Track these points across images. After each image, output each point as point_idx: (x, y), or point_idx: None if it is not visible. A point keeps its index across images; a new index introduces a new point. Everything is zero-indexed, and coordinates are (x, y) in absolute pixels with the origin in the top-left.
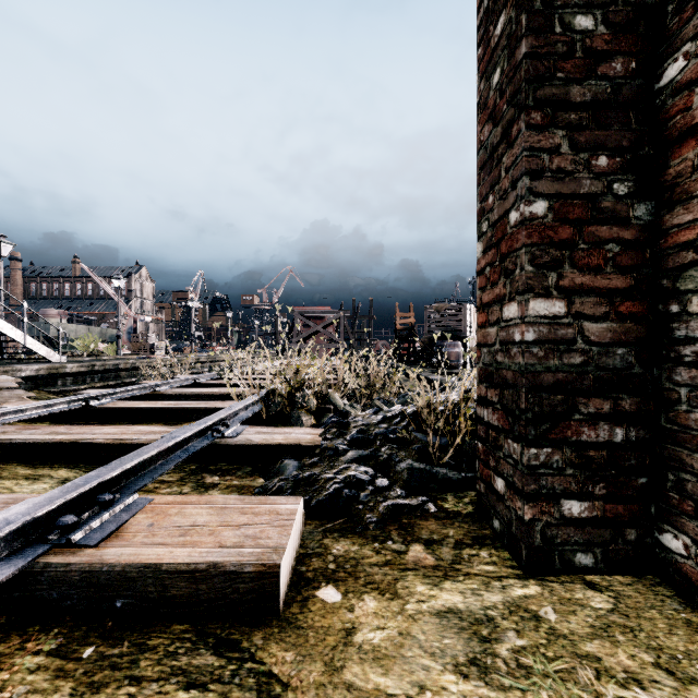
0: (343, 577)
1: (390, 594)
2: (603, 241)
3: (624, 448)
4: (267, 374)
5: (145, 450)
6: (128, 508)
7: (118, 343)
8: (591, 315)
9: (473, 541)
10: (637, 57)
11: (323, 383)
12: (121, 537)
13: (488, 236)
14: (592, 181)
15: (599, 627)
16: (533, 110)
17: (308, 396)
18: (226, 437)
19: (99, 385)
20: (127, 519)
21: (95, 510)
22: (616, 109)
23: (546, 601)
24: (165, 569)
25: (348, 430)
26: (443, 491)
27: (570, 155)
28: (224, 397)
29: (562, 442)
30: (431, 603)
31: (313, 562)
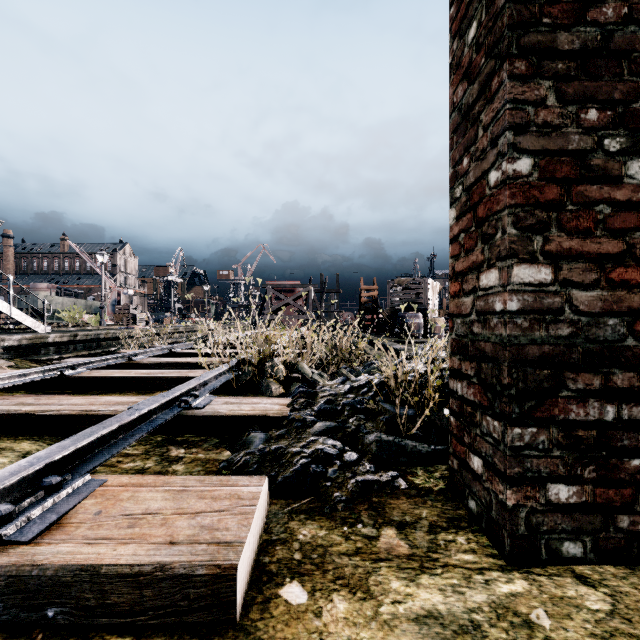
0: (309, 570)
1: (362, 593)
2: (593, 202)
3: (615, 428)
4: (238, 344)
5: (105, 425)
6: (76, 492)
7: (101, 314)
8: (580, 283)
9: (448, 523)
10: (630, 1)
11: (292, 352)
12: (62, 528)
13: (462, 201)
14: (581, 136)
15: (601, 637)
16: (517, 59)
17: (277, 365)
18: (193, 408)
19: (81, 354)
20: (72, 506)
21: (39, 496)
22: (607, 58)
23: (536, 601)
24: (104, 573)
25: (316, 400)
26: (412, 464)
27: (558, 108)
28: (197, 366)
29: (548, 420)
30: (408, 605)
31: (277, 550)
